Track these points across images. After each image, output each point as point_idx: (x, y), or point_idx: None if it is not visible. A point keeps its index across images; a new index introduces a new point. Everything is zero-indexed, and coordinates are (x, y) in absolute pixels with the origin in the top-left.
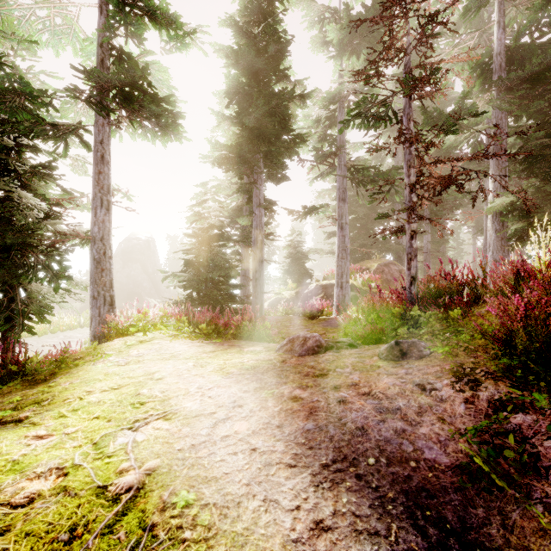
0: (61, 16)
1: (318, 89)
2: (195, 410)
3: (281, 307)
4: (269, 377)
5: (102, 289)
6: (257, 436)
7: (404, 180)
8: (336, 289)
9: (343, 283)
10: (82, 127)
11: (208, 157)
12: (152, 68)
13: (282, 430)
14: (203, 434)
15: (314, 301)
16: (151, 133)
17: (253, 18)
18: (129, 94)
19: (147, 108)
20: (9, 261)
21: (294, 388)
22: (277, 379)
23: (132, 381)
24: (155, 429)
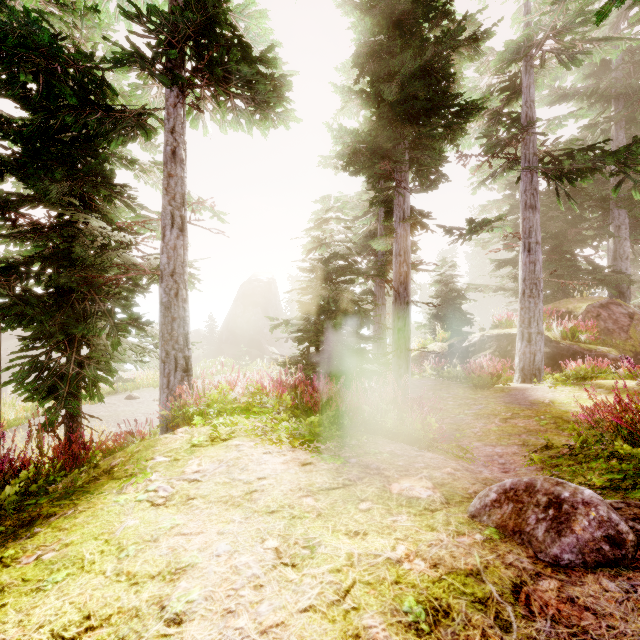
0: None
1: (488, 47)
2: None
3: (429, 365)
4: None
5: (173, 348)
6: None
7: None
8: (519, 344)
9: (531, 335)
10: (145, 111)
11: (330, 158)
12: (245, 17)
13: None
14: None
15: (482, 360)
16: (245, 118)
17: None
18: (206, 48)
19: (236, 72)
20: (69, 307)
21: None
22: None
23: (122, 604)
24: None
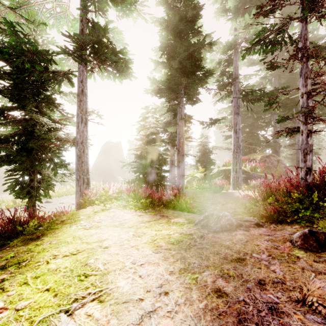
0: (59, 6)
1: (219, 41)
2: (126, 293)
3: (195, 184)
4: (192, 257)
5: (82, 174)
6: None
7: (299, 90)
8: (232, 173)
9: (237, 169)
10: (70, 73)
11: (149, 90)
12: (113, 32)
13: None
14: None
15: (217, 181)
16: (112, 75)
17: None
18: (97, 49)
19: (109, 57)
20: (32, 157)
21: (216, 277)
22: (199, 260)
23: (87, 247)
24: (87, 315)
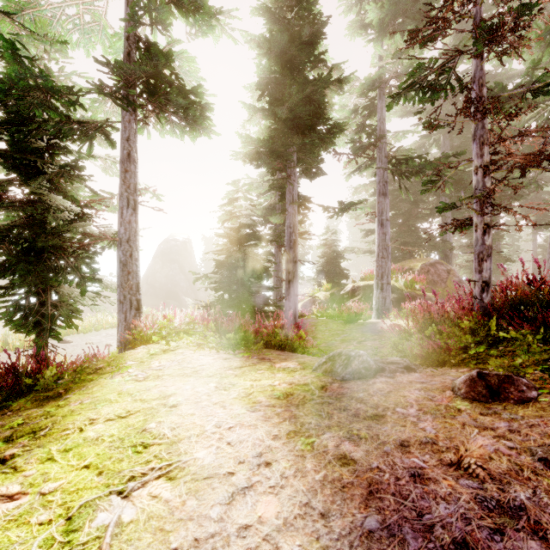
0: (90, 13)
1: (355, 76)
2: (208, 466)
3: (316, 309)
4: (306, 415)
5: (129, 293)
6: (291, 535)
7: (472, 161)
8: (375, 291)
9: (383, 285)
10: (108, 124)
11: (239, 153)
12: (180, 59)
13: (329, 526)
14: (213, 517)
15: (351, 304)
16: (179, 129)
17: (286, 3)
18: (155, 86)
19: (174, 101)
20: (42, 264)
21: (341, 440)
22: (317, 419)
23: (143, 407)
24: (151, 497)
